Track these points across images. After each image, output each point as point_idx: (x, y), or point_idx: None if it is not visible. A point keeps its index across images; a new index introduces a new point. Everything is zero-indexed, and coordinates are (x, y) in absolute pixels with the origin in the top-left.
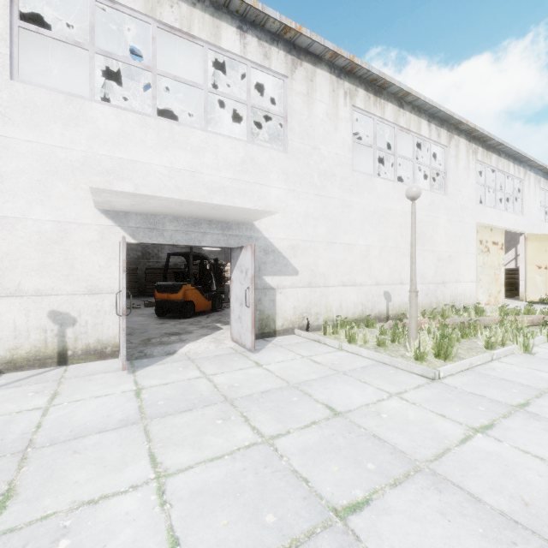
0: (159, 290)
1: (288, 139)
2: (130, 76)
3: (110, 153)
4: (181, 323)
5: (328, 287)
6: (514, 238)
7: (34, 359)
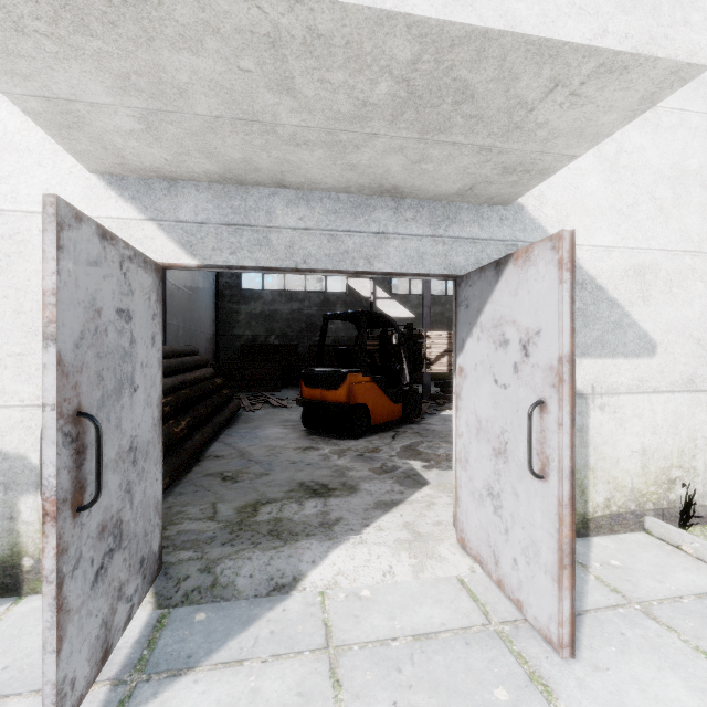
0: (307, 382)
1: None
2: None
3: None
4: (340, 450)
5: None
6: None
7: None
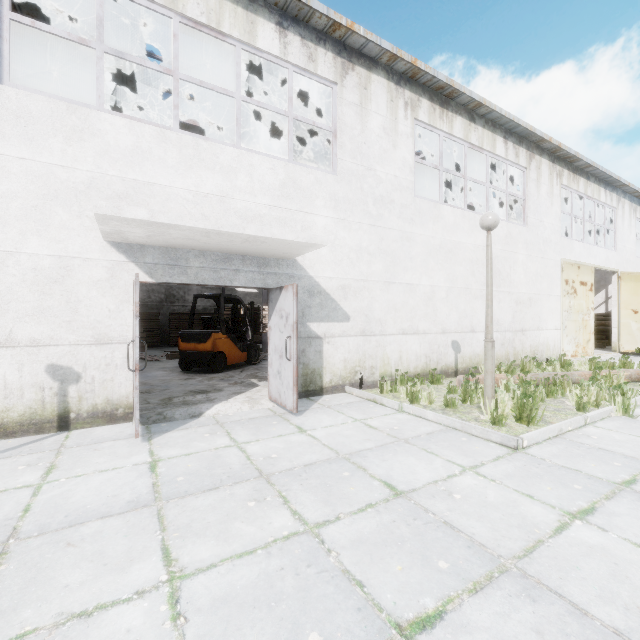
0: (184, 339)
1: (338, 158)
2: (149, 85)
3: (122, 174)
4: (209, 378)
5: (385, 335)
6: (604, 278)
7: (29, 423)
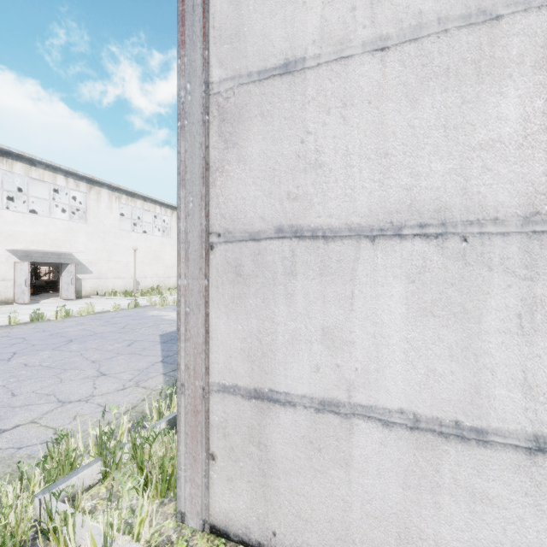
0: None
1: (88, 218)
2: None
3: (11, 228)
4: None
5: (107, 279)
6: None
7: None
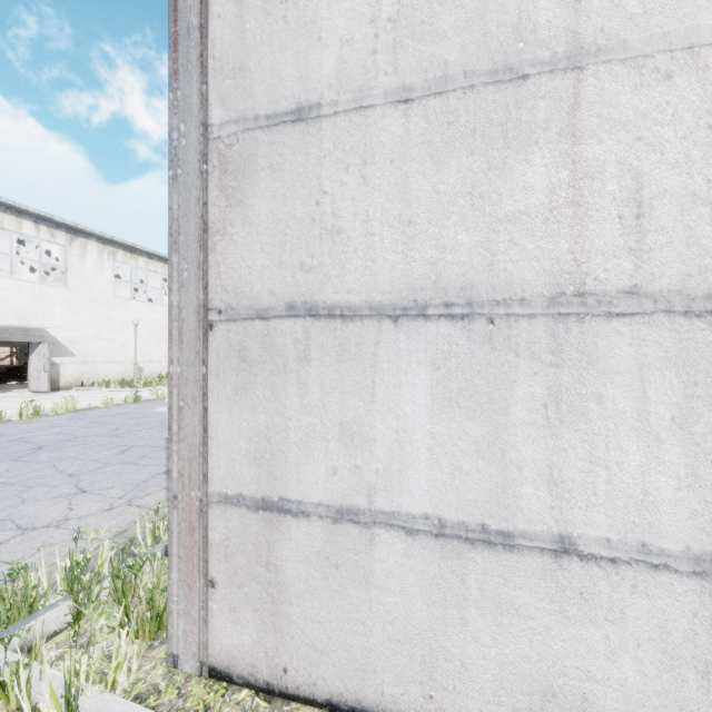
0: None
1: (69, 281)
2: None
3: None
4: None
5: (97, 363)
6: None
7: None
